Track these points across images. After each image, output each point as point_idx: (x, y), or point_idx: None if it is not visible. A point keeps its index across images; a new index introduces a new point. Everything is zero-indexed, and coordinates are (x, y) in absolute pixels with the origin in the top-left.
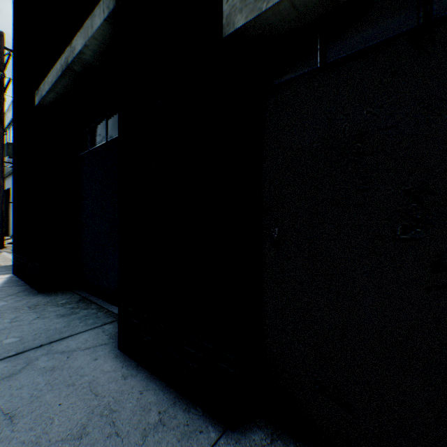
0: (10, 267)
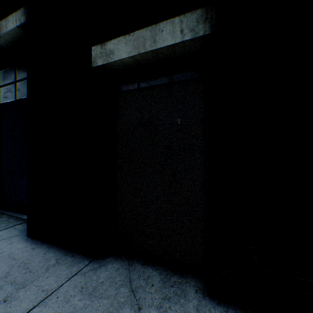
0: None
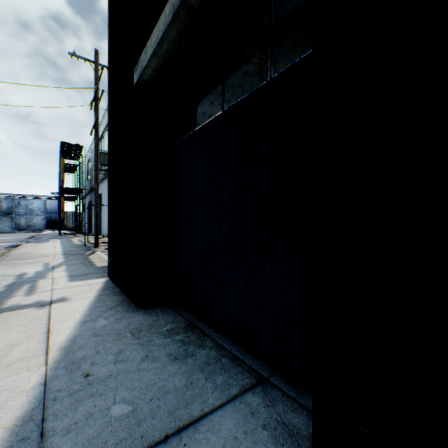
0: (105, 269)
